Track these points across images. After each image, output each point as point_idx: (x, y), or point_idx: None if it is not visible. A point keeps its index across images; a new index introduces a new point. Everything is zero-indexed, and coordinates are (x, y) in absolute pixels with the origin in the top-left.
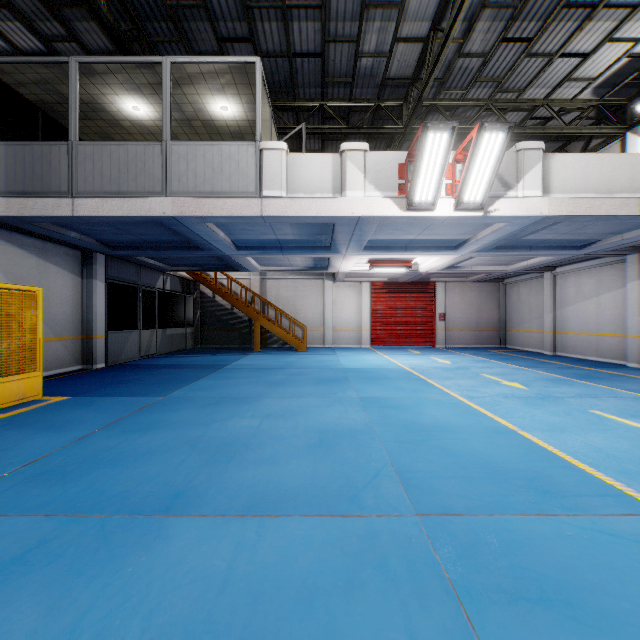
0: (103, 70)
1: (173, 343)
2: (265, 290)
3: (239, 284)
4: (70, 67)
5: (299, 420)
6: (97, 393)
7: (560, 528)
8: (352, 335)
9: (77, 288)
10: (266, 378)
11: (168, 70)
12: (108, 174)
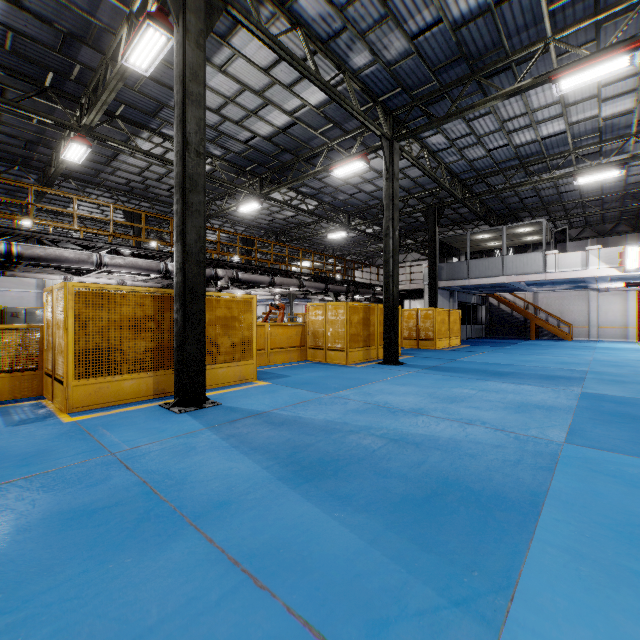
0: (477, 232)
1: (477, 333)
2: (537, 300)
3: (519, 298)
4: (467, 235)
5: (563, 352)
6: (476, 345)
7: (627, 361)
8: (616, 332)
9: (448, 307)
10: (545, 346)
11: (504, 230)
12: (481, 270)
